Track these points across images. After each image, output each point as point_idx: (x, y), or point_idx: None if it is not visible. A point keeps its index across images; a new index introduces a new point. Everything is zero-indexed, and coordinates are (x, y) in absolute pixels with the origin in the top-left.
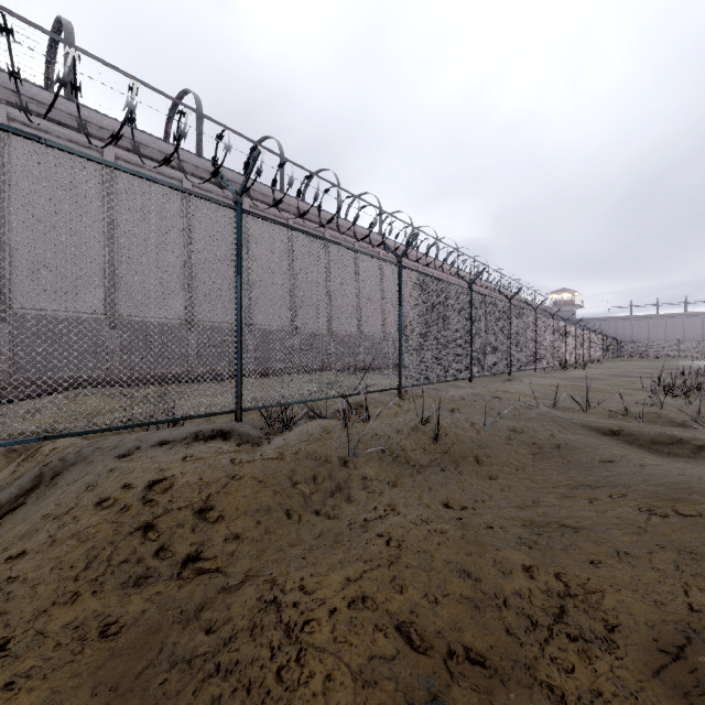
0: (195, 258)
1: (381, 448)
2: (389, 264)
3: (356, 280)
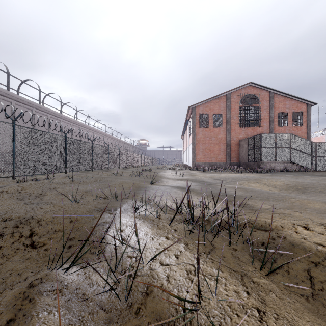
0: None
1: (58, 183)
2: (62, 136)
3: (49, 131)
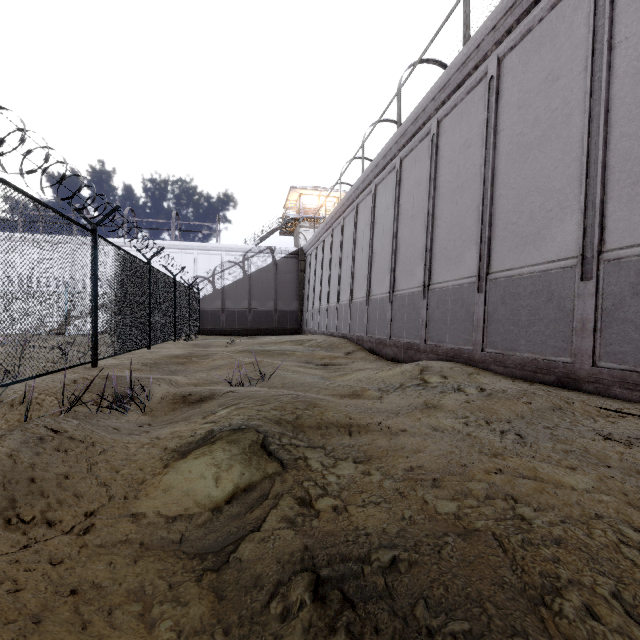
0: (616, 104)
1: None
2: None
3: None
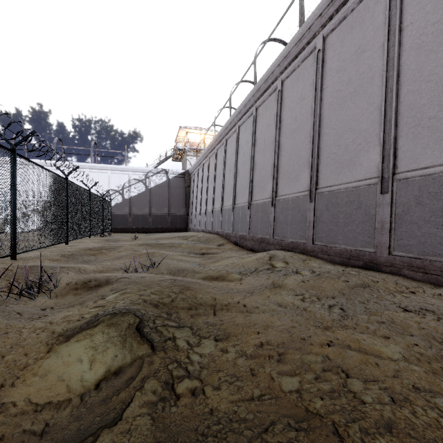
0: (404, 69)
1: None
2: None
3: None
